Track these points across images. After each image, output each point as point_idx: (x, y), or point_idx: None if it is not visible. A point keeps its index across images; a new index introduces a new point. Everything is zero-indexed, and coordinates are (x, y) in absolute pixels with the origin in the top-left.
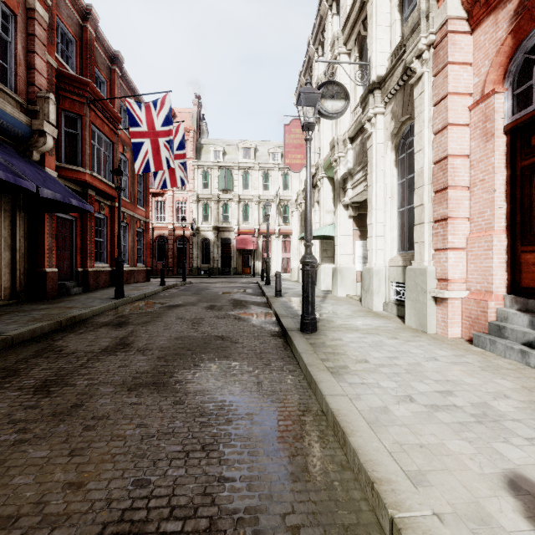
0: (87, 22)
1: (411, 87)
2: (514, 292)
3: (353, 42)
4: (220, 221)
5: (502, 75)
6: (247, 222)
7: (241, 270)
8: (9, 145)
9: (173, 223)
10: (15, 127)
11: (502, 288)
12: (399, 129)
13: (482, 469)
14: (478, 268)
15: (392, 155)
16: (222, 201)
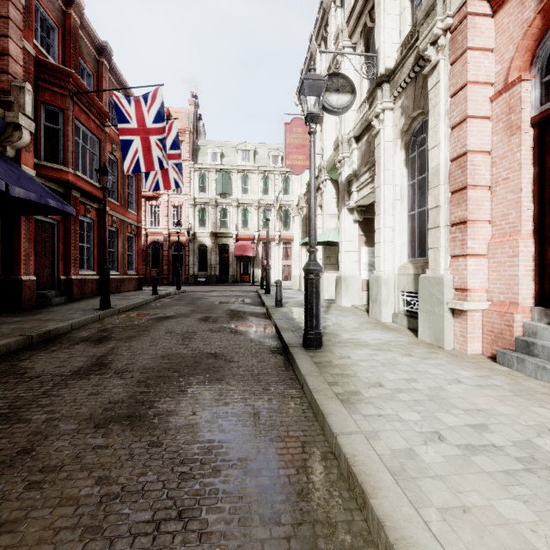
0: (70, 8)
1: (424, 79)
2: (543, 303)
3: (358, 34)
4: (218, 227)
5: (529, 61)
6: (247, 228)
7: (239, 278)
8: None
9: (168, 228)
10: None
11: (529, 299)
12: (409, 125)
13: None
14: (501, 277)
15: (402, 154)
16: (220, 205)
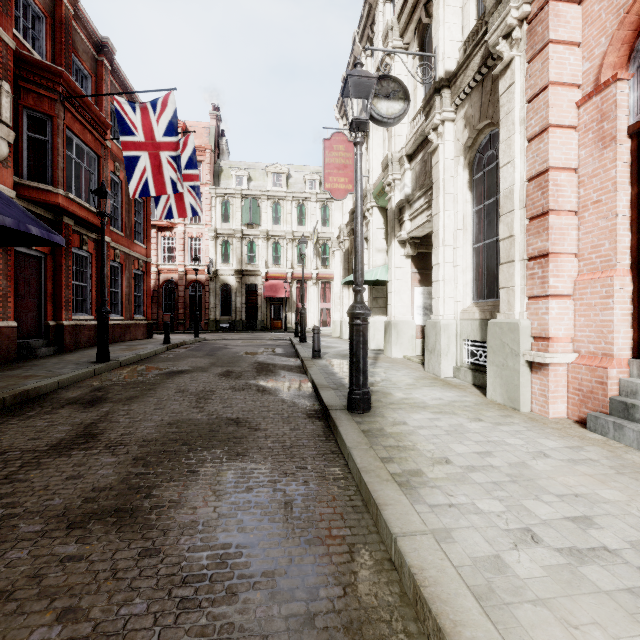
0: None
1: (493, 82)
2: None
3: (411, 33)
4: (244, 263)
5: (627, 56)
6: (278, 265)
7: (270, 323)
8: None
9: (184, 265)
10: None
11: (627, 351)
12: (474, 139)
13: None
14: (591, 323)
15: (465, 175)
16: (247, 237)
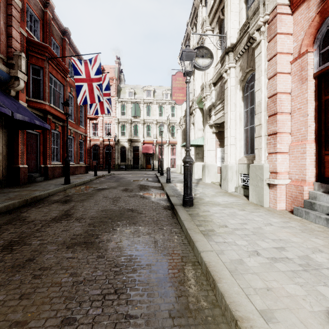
0: (47, 8)
1: (253, 50)
2: (320, 180)
3: (215, 23)
4: (132, 136)
5: (312, 41)
6: (149, 136)
7: (145, 166)
8: None
9: (103, 137)
10: None
11: (312, 178)
12: (244, 77)
13: (312, 307)
14: (297, 165)
15: (240, 94)
16: (133, 123)
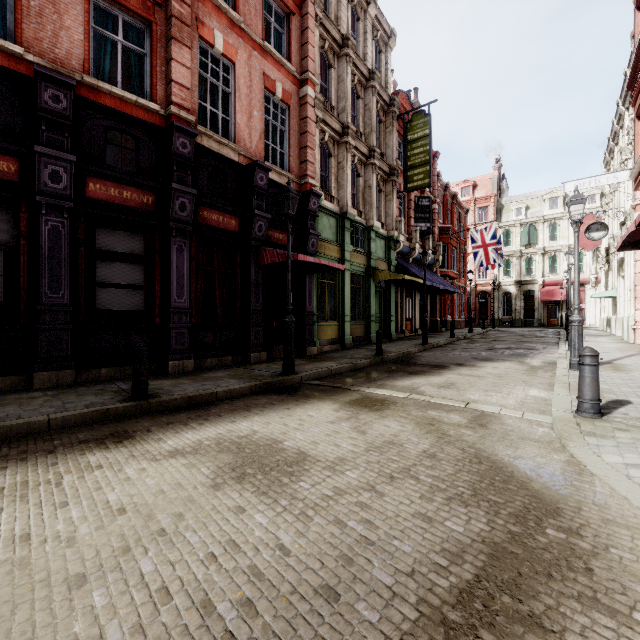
0: (446, 191)
1: None
2: None
3: None
4: (522, 275)
5: None
6: (554, 273)
7: (546, 321)
8: (427, 268)
9: (475, 281)
10: (431, 262)
11: None
12: None
13: None
14: None
15: None
16: (525, 255)
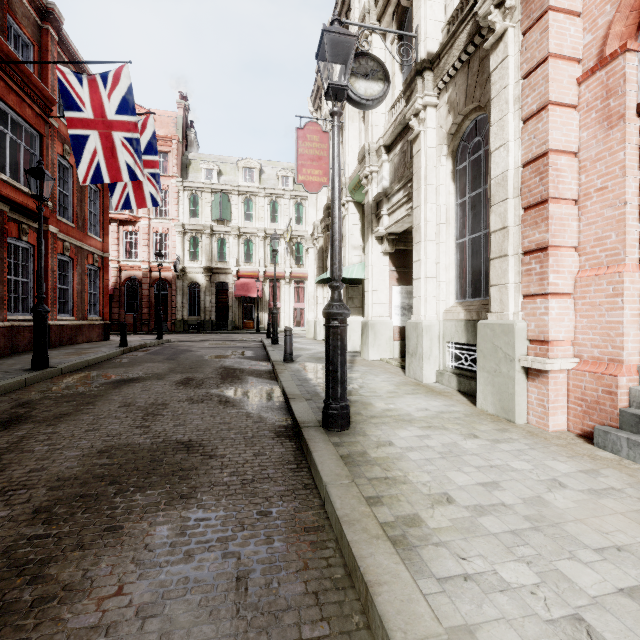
0: None
1: (480, 61)
2: None
3: (389, 17)
4: (213, 261)
5: (636, 24)
6: (250, 263)
7: (241, 324)
8: None
9: (149, 261)
10: None
11: (636, 356)
12: (458, 126)
13: None
14: (596, 324)
15: (448, 165)
16: (217, 234)
